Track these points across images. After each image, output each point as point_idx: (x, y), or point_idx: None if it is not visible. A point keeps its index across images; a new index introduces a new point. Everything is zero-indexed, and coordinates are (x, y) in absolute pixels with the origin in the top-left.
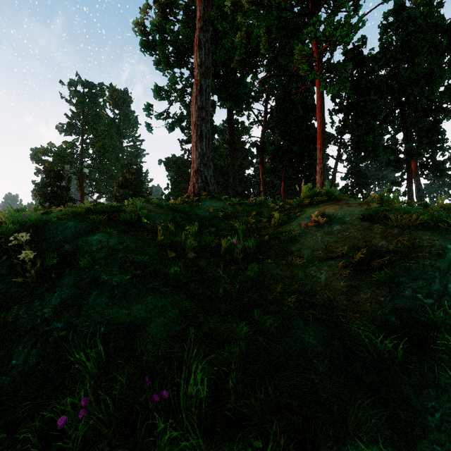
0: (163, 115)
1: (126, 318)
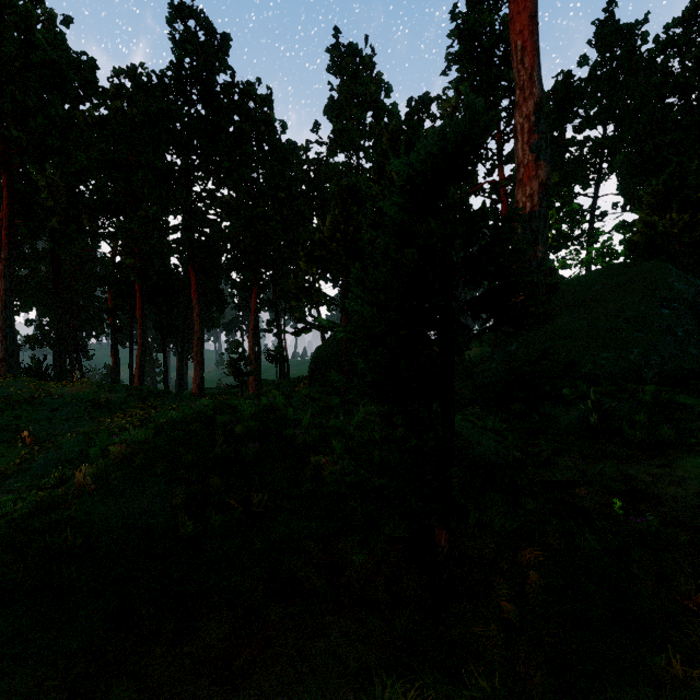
0: None
1: None
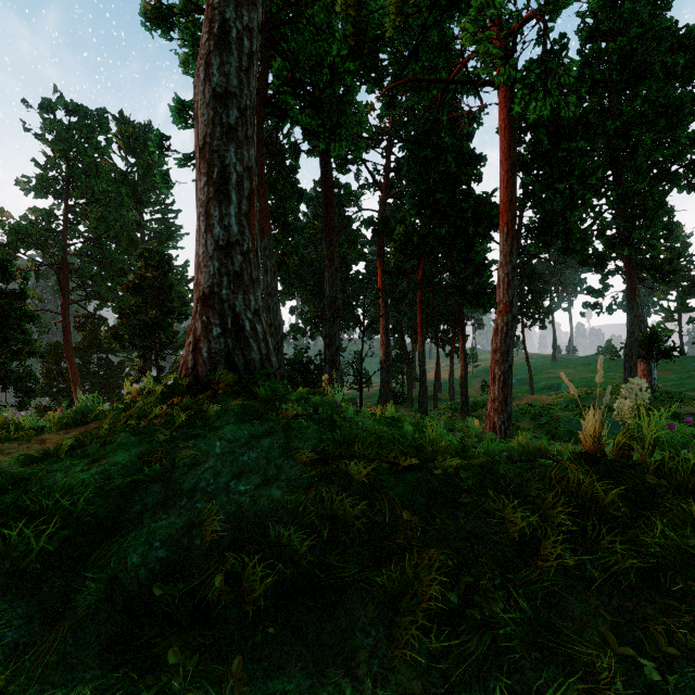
0: (191, 158)
1: None
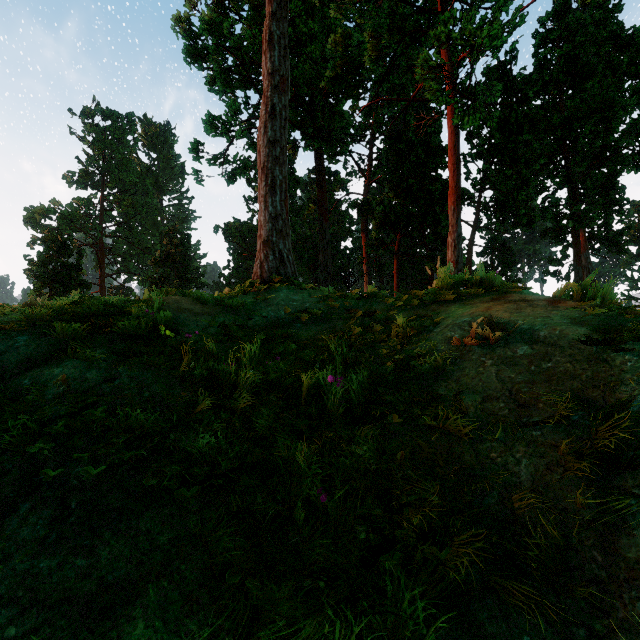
0: (218, 158)
1: (79, 586)
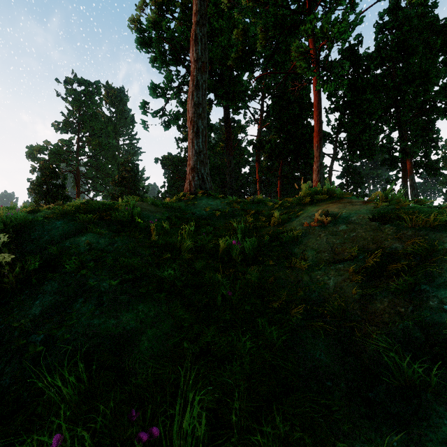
0: (159, 112)
1: (114, 330)
